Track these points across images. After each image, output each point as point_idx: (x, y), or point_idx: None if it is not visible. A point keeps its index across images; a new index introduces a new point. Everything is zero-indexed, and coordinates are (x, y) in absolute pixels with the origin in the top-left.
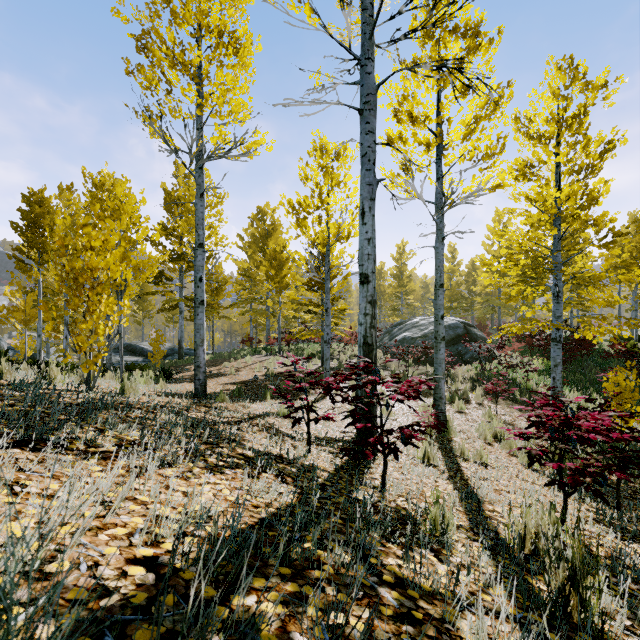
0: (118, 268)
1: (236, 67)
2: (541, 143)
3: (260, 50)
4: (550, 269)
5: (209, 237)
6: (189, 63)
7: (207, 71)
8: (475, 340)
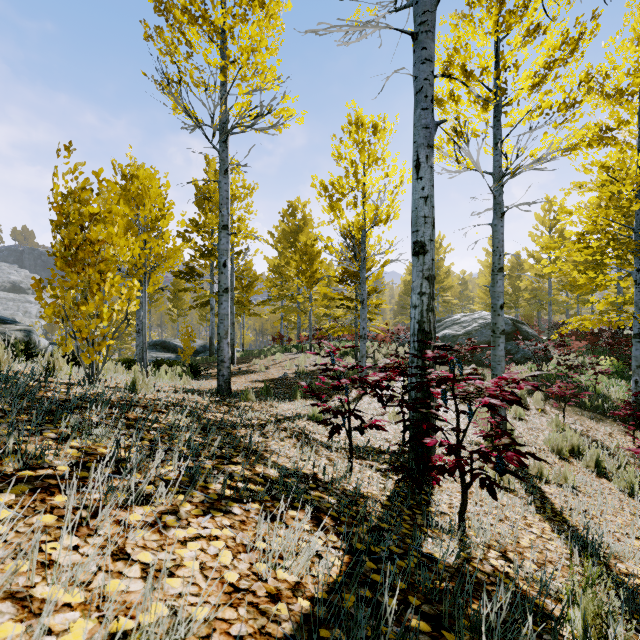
0: (125, 243)
1: (262, 21)
2: (619, 102)
3: (289, 9)
4: (631, 251)
5: (238, 229)
6: (210, 16)
7: (230, 25)
8: (526, 338)
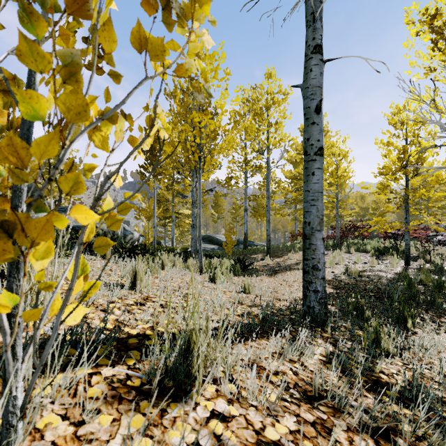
0: None
1: None
2: None
3: None
4: None
5: (275, 131)
6: None
7: None
8: None
